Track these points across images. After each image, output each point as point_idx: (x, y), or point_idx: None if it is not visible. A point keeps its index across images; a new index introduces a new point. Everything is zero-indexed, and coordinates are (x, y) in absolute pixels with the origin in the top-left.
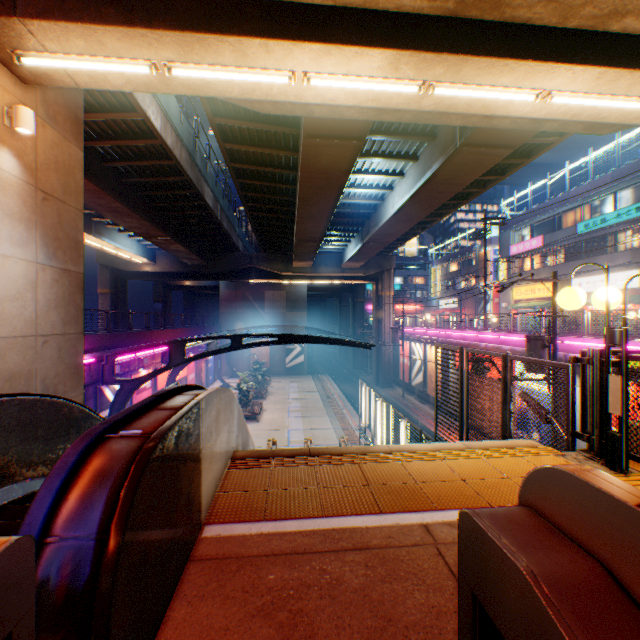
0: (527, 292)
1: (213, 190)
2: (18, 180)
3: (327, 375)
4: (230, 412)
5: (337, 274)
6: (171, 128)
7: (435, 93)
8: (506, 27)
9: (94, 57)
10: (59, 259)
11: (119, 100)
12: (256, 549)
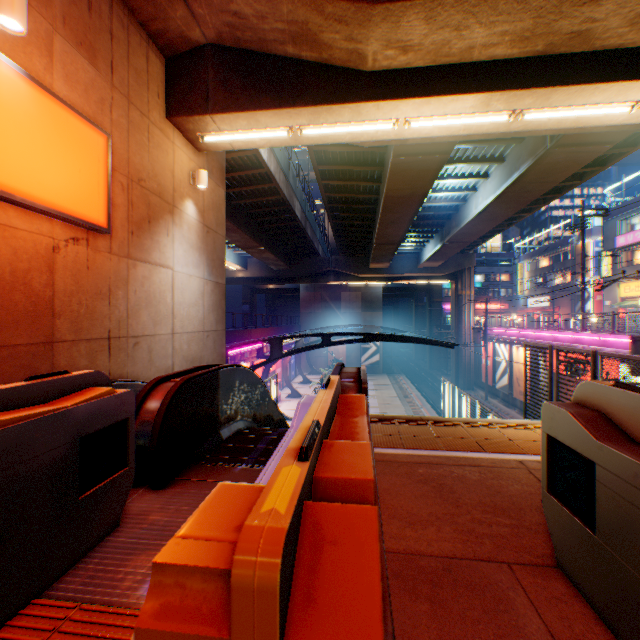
0: (638, 288)
1: (300, 203)
2: (196, 221)
3: (402, 375)
4: None
5: (413, 274)
6: (273, 157)
7: (524, 118)
8: (596, 55)
9: (250, 130)
10: (214, 275)
11: None
12: (405, 459)
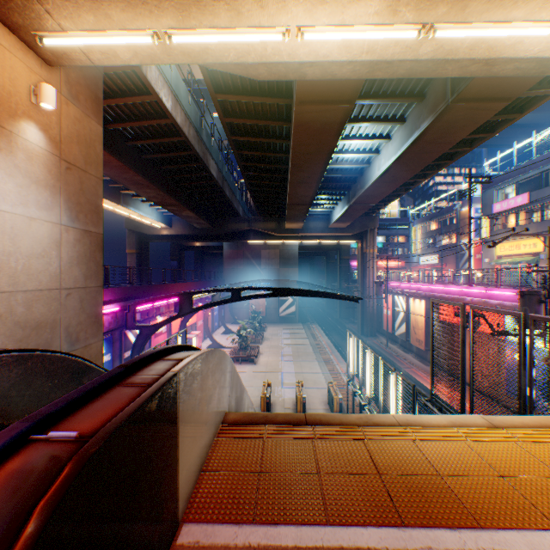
0: (511, 248)
1: (217, 163)
2: (44, 151)
3: (315, 324)
4: (220, 373)
5: (325, 234)
6: (180, 108)
7: (436, 36)
8: None
9: (103, 32)
10: (81, 221)
11: (136, 85)
12: None
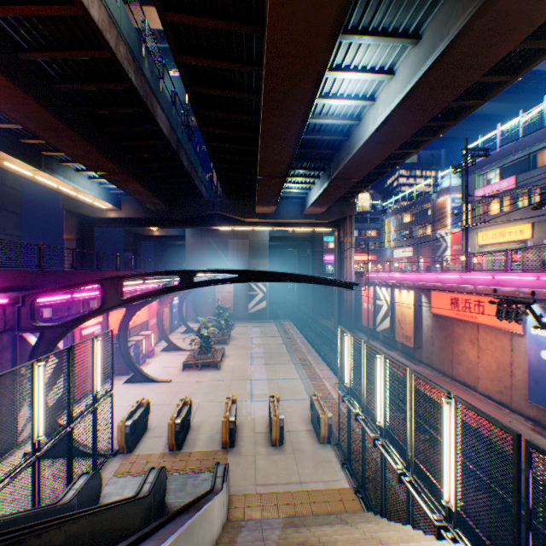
0: (495, 236)
1: (169, 117)
2: None
3: (288, 320)
4: None
5: (299, 220)
6: None
7: None
8: None
9: None
10: None
11: None
12: None
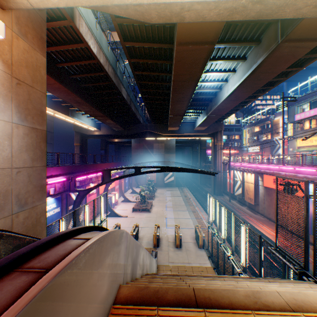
0: (307, 142)
1: (126, 90)
2: None
3: (186, 187)
4: (112, 254)
5: (191, 134)
6: (102, 54)
7: None
8: None
9: None
10: (28, 121)
11: (73, 37)
12: None
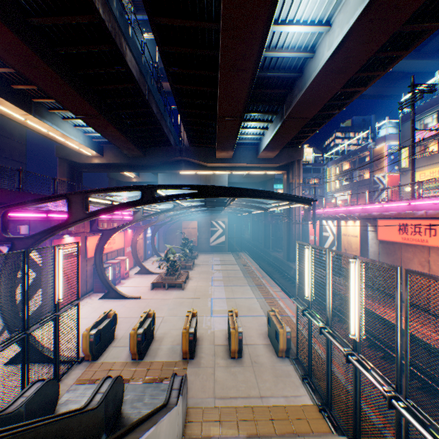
0: (433, 174)
1: (138, 63)
2: None
3: (244, 252)
4: None
5: (253, 164)
6: None
7: None
8: None
9: None
10: None
11: None
12: None
